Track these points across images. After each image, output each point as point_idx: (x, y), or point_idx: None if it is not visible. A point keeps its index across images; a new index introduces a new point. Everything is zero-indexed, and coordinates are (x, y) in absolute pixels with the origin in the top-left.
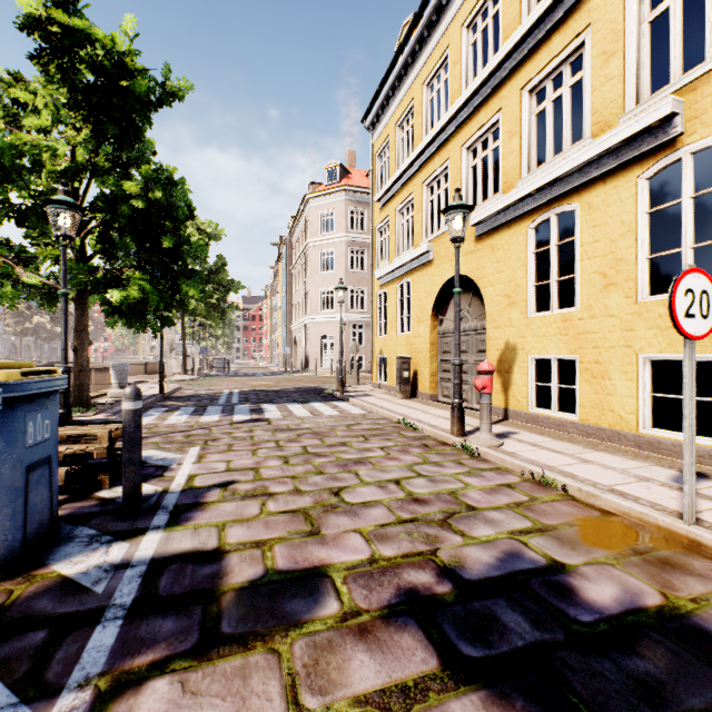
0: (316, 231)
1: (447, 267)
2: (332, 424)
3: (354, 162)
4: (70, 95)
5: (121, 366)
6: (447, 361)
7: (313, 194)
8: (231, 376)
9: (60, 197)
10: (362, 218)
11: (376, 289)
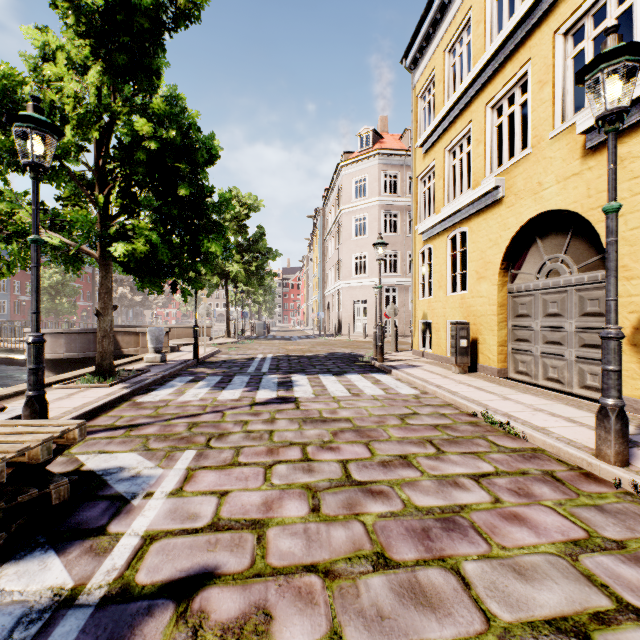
0: (349, 198)
1: (528, 203)
2: (378, 412)
3: (386, 128)
4: (78, 25)
5: (156, 331)
6: (525, 327)
7: (346, 161)
8: (269, 339)
9: (26, 113)
10: (394, 183)
11: (418, 246)
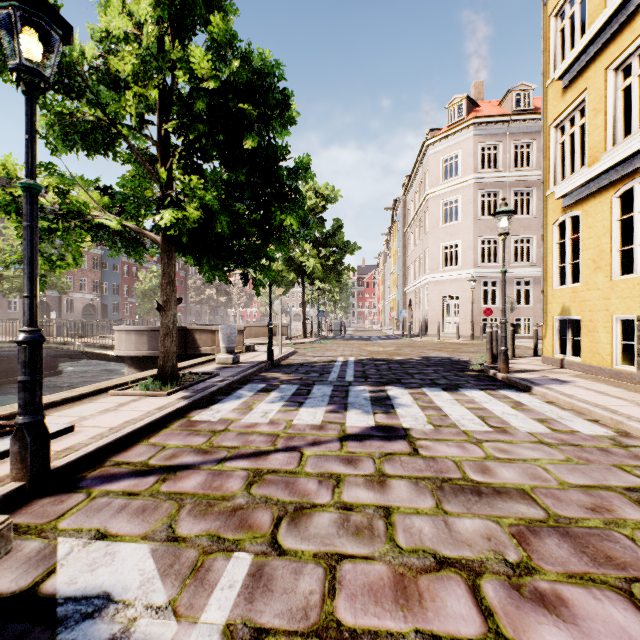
0: (436, 180)
1: None
2: (574, 479)
3: (481, 95)
4: None
5: (228, 328)
6: None
7: (432, 139)
8: (347, 339)
9: None
10: (489, 160)
11: (552, 216)
